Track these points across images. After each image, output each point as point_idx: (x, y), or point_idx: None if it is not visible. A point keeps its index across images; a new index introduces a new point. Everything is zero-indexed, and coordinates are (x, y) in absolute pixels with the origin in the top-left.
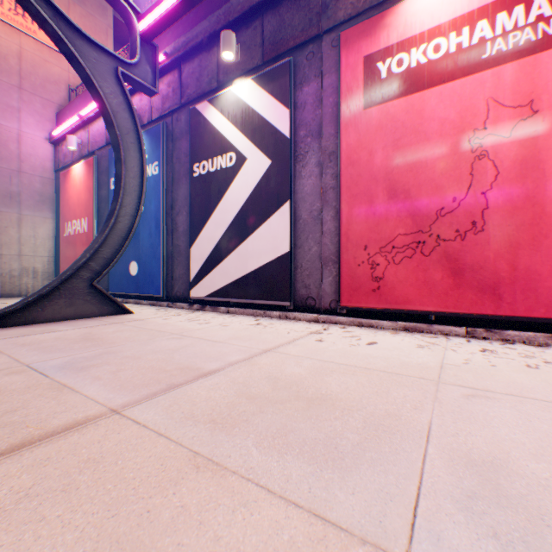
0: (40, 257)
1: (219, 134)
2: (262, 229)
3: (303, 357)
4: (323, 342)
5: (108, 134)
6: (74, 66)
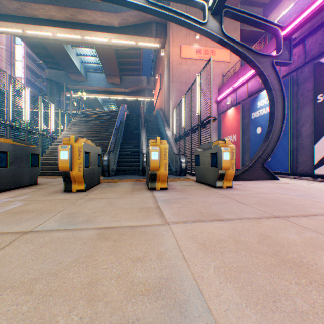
0: None
1: None
2: None
3: None
4: None
5: (247, 92)
6: (254, 70)
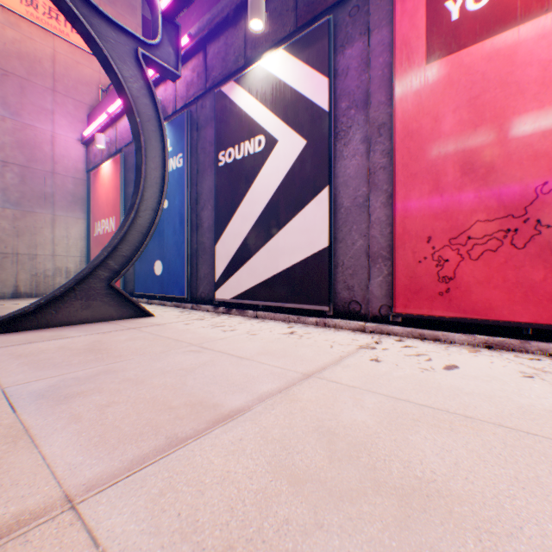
0: (73, 257)
1: (246, 117)
2: (295, 221)
3: (361, 389)
4: (382, 364)
5: None
6: (91, 48)
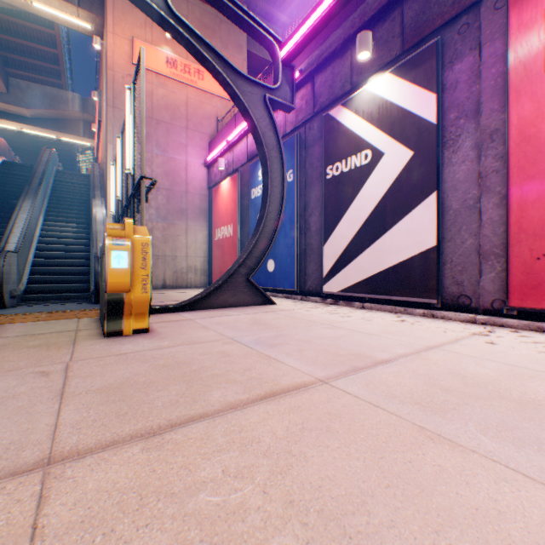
0: (199, 257)
1: (352, 135)
2: (401, 224)
3: (480, 358)
4: (497, 345)
5: (248, 152)
6: (235, 103)
